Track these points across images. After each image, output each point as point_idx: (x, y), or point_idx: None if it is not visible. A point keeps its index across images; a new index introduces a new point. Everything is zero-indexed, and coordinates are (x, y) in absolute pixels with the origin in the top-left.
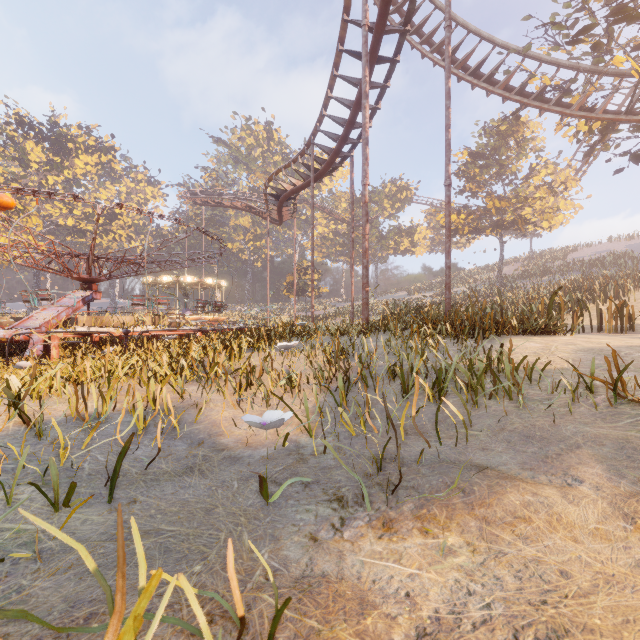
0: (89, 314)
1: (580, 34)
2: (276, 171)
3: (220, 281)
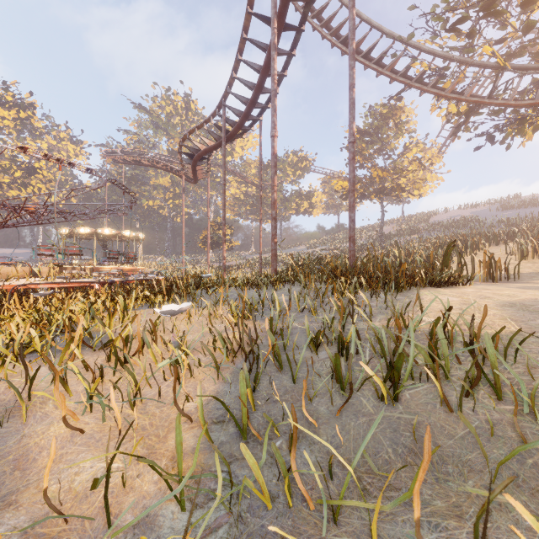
0: None
1: (457, 23)
2: (190, 131)
3: (138, 234)
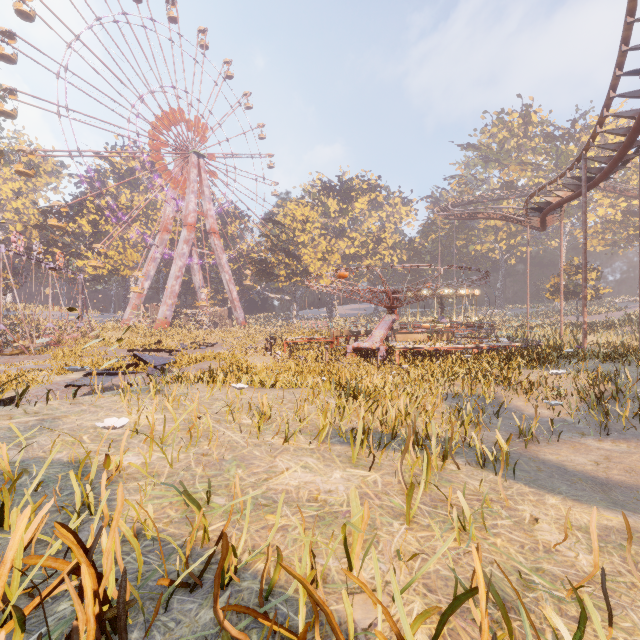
0: (392, 330)
1: None
2: (539, 188)
3: (473, 291)
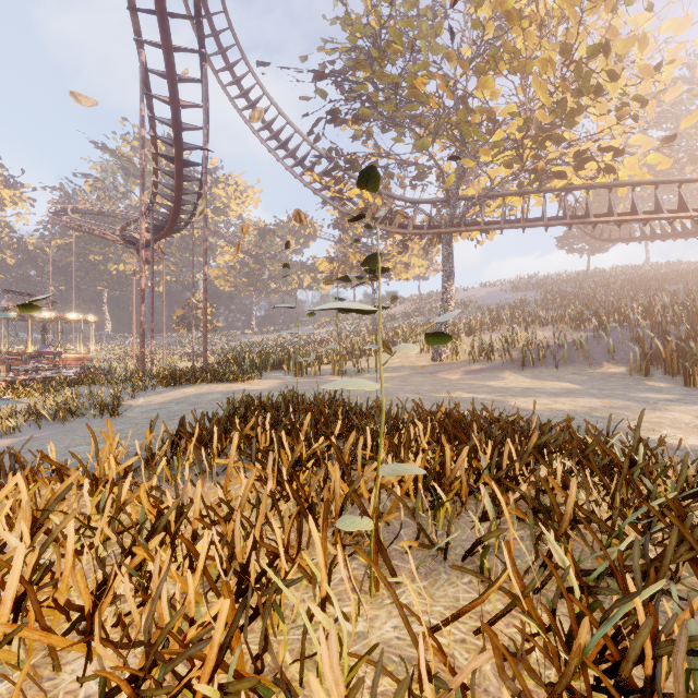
0: None
1: (331, 170)
2: (126, 223)
3: (87, 316)
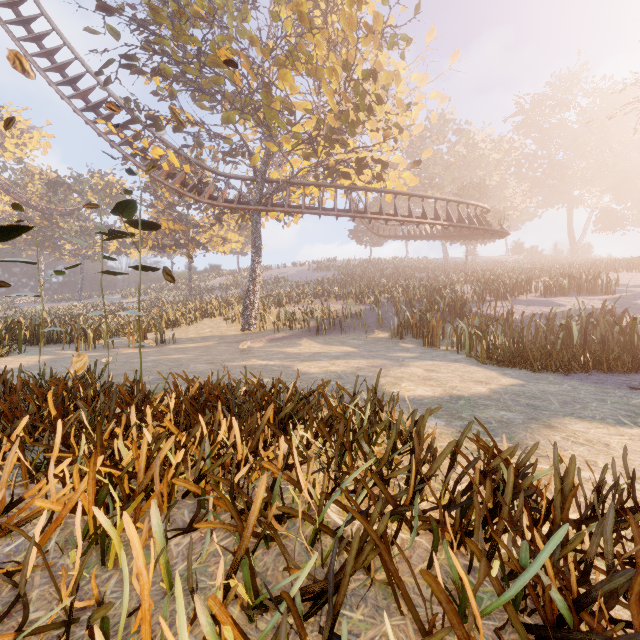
0: None
1: (130, 122)
2: None
3: None
